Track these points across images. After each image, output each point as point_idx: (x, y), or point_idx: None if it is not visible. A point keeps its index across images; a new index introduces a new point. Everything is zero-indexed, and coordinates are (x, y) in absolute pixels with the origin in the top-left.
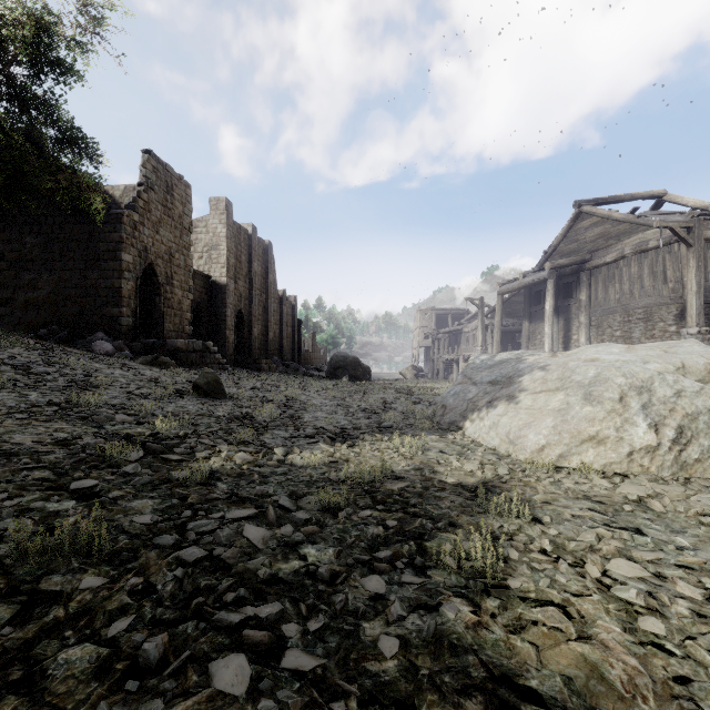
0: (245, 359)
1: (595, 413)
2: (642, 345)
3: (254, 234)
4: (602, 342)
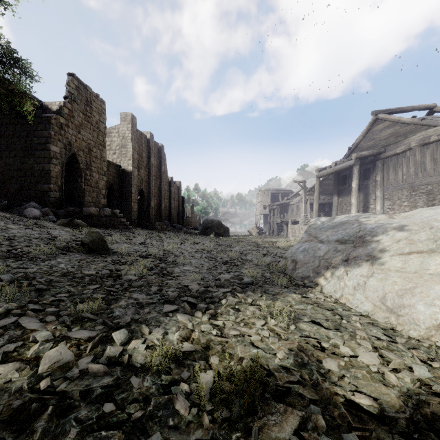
0: (145, 222)
1: None
2: None
3: (151, 139)
4: (393, 209)
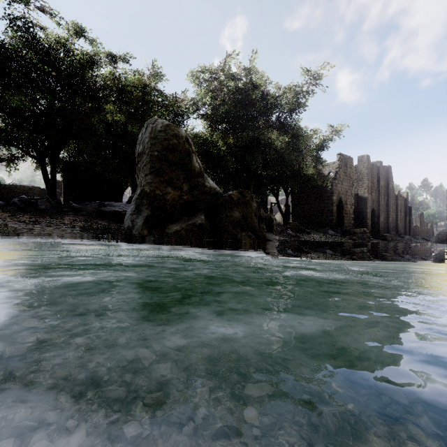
0: (377, 234)
1: None
2: None
3: (380, 166)
4: None
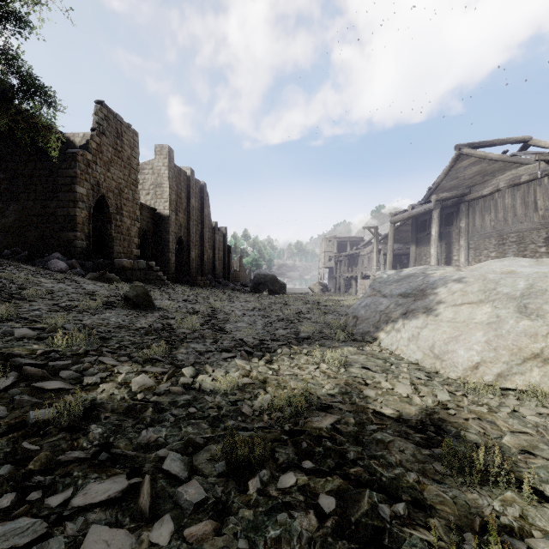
0: (184, 277)
1: (536, 327)
2: (546, 259)
3: (192, 176)
4: (479, 261)
